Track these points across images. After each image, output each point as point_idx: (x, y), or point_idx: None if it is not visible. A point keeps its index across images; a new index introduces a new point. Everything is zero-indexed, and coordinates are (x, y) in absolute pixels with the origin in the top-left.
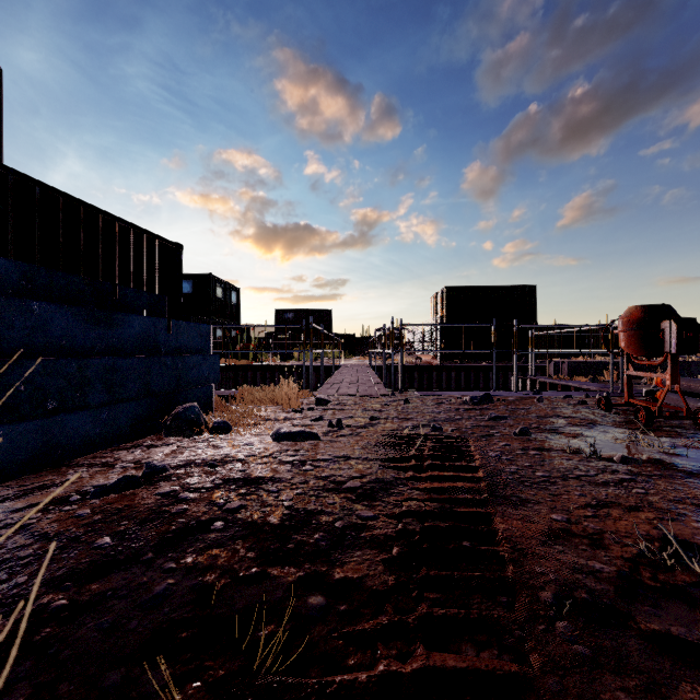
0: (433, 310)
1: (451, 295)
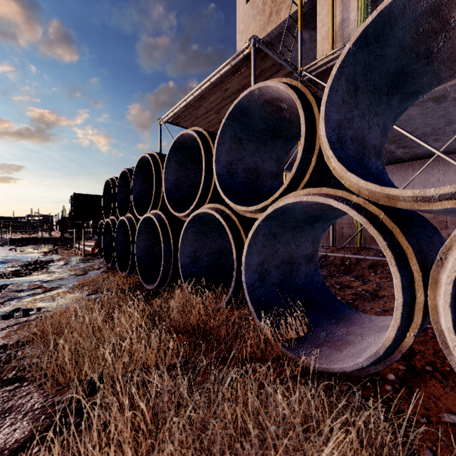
0: (70, 205)
1: (78, 198)
